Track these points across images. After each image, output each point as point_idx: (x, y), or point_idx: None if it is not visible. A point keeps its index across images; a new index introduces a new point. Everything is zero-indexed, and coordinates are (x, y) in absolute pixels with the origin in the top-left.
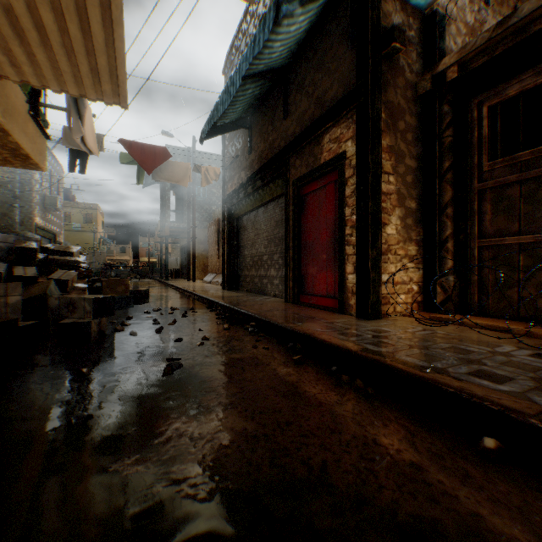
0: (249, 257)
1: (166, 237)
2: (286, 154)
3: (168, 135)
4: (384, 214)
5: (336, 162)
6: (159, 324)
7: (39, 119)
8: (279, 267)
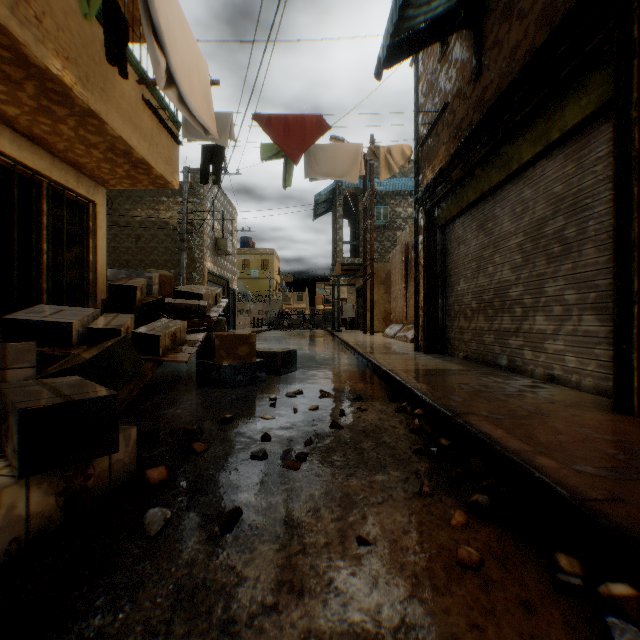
0: (469, 294)
1: (337, 277)
2: None
3: (337, 140)
4: None
5: None
6: (265, 459)
7: (155, 108)
8: (562, 310)
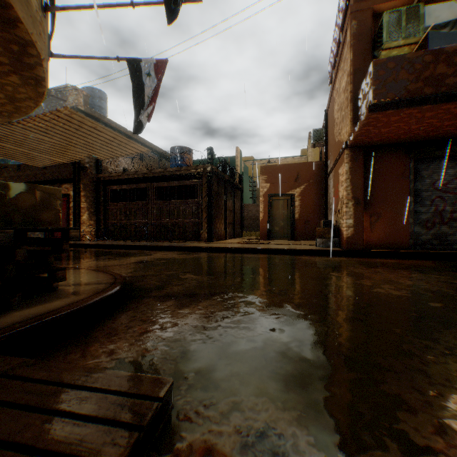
0: None
1: None
2: (46, 184)
3: None
4: (83, 213)
5: (68, 195)
6: None
7: None
8: None
